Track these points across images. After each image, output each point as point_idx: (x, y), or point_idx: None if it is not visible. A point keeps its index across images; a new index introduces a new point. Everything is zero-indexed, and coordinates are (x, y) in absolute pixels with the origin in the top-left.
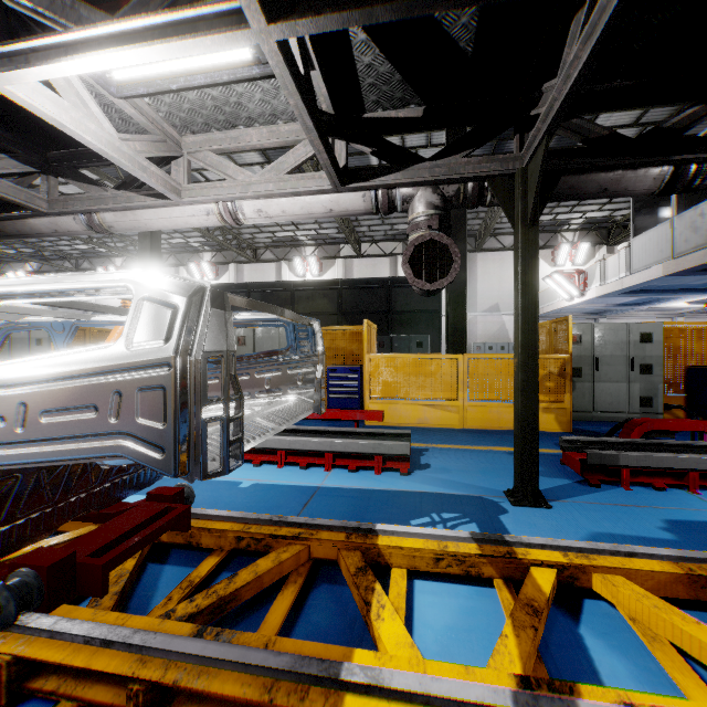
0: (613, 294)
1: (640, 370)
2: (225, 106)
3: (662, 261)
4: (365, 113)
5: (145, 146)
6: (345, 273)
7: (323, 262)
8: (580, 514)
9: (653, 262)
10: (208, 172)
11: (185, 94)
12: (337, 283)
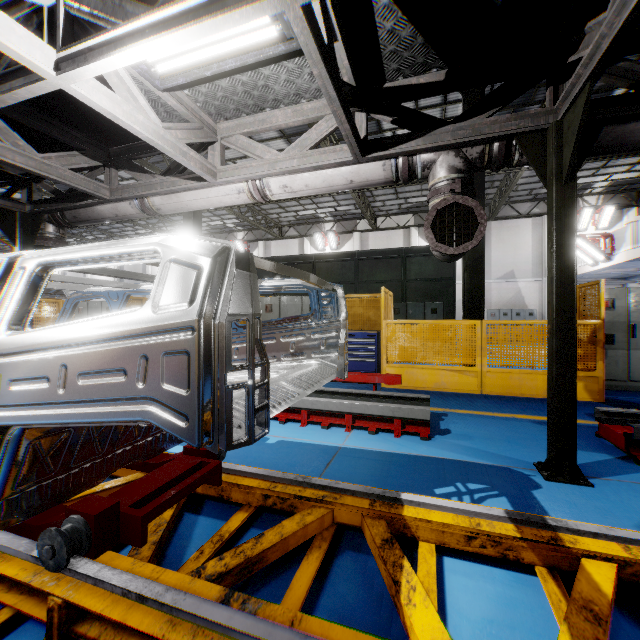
0: None
1: None
2: (254, 90)
3: None
4: (385, 83)
5: (185, 133)
6: (361, 246)
7: (340, 236)
8: (628, 495)
9: None
10: (240, 161)
11: (218, 82)
12: (354, 254)
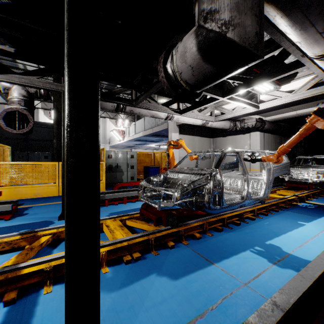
0: (132, 140)
1: (130, 167)
2: None
3: (142, 131)
4: None
5: None
6: None
7: None
8: None
9: (140, 131)
10: None
11: None
12: None
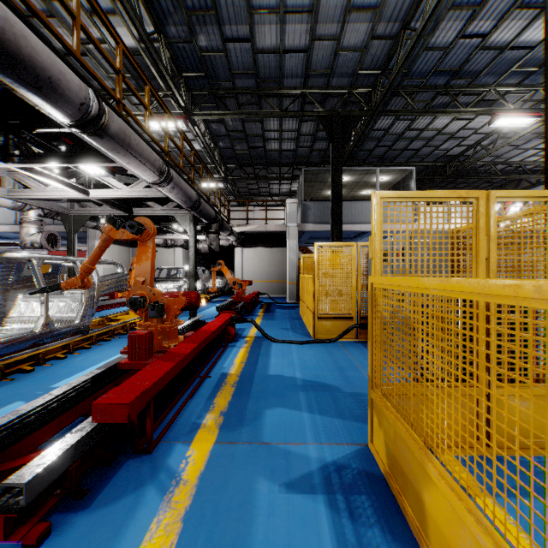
0: None
1: None
2: None
3: (10, 224)
4: None
5: None
6: None
7: None
8: None
9: (3, 222)
10: None
11: None
12: None
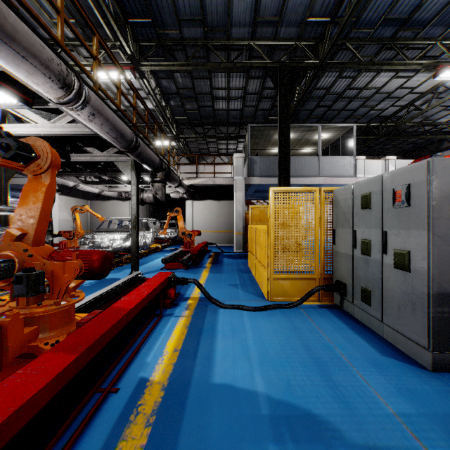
0: None
1: None
2: None
3: None
4: None
5: None
6: None
7: None
8: None
9: None
10: None
11: None
12: None
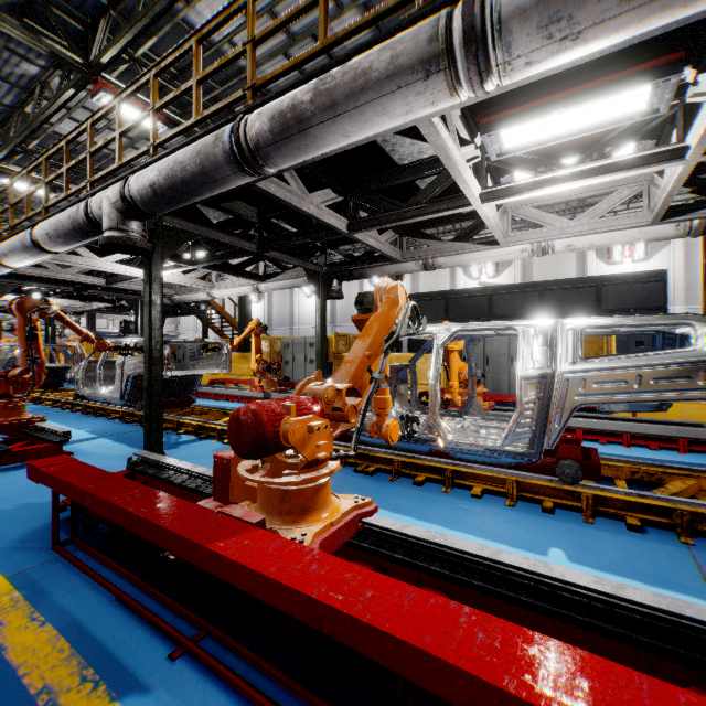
0: None
1: None
2: None
3: None
4: None
5: (498, 214)
6: (523, 272)
7: (498, 263)
8: None
9: None
10: None
11: None
12: (537, 285)
